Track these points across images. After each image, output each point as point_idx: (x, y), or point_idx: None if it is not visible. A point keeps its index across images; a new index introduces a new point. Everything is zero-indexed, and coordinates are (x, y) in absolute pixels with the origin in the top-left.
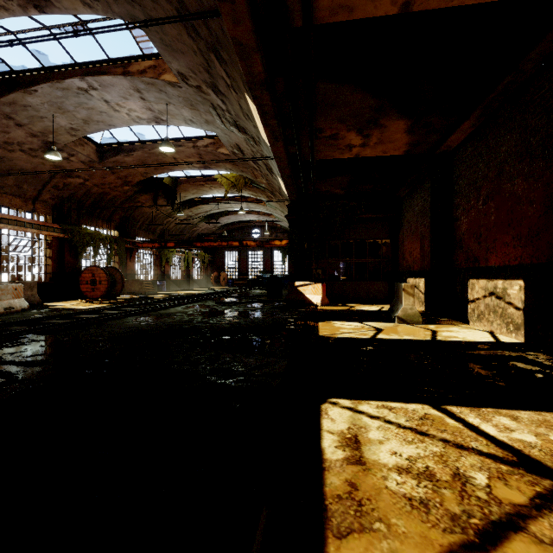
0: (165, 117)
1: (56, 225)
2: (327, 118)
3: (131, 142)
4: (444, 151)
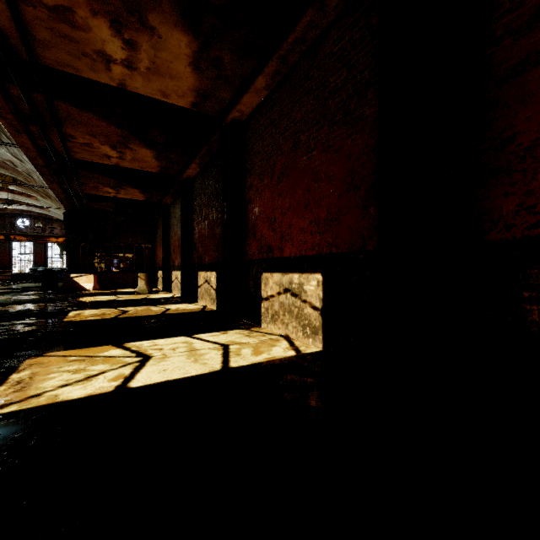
0: None
1: None
2: (89, 181)
3: None
4: (166, 204)
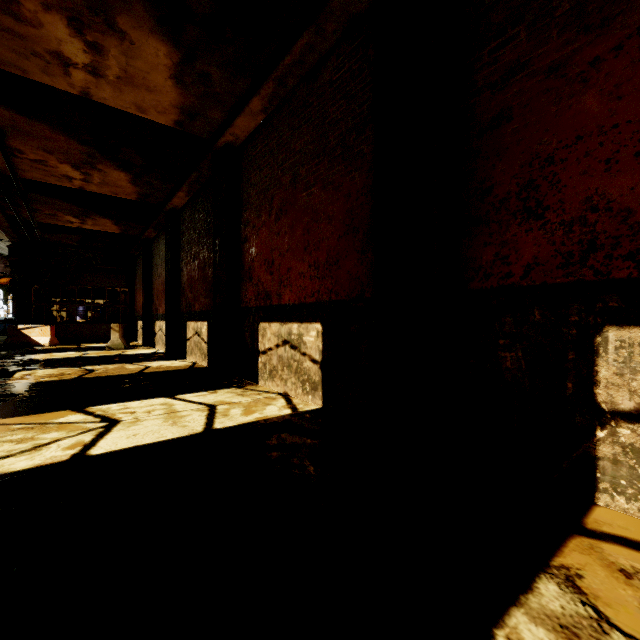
0: None
1: None
2: (44, 206)
3: None
4: (147, 238)
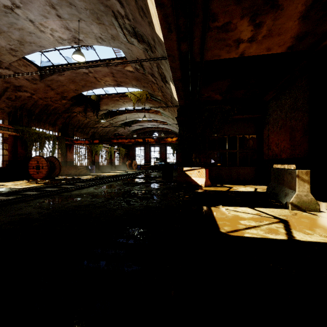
0: (81, 37)
1: (9, 126)
2: None
3: (62, 64)
4: None
